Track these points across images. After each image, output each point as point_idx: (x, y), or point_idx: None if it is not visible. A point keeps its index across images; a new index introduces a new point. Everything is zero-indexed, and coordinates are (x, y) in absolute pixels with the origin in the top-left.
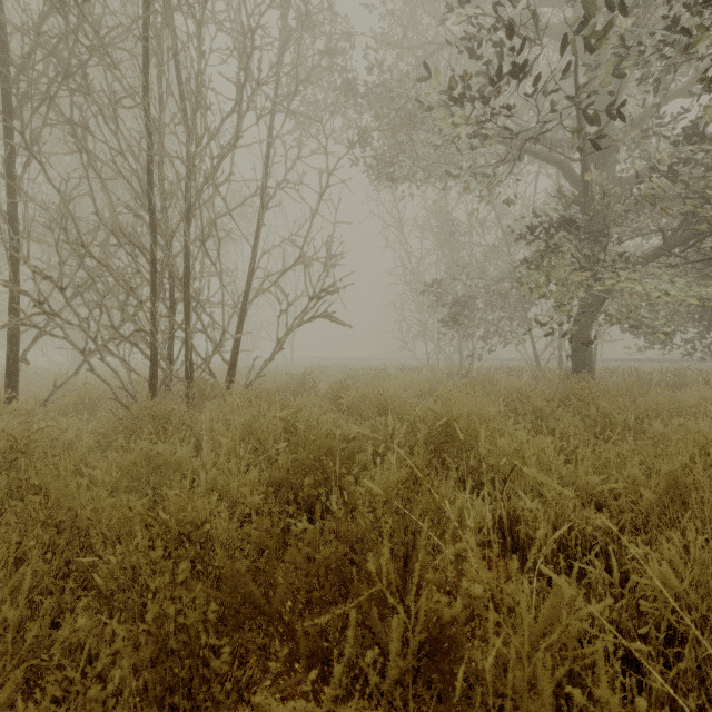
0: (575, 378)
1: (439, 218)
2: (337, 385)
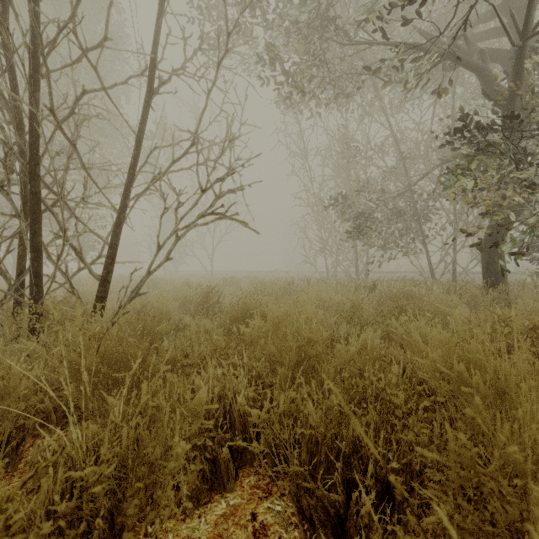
0: (494, 292)
1: (342, 142)
2: (242, 302)
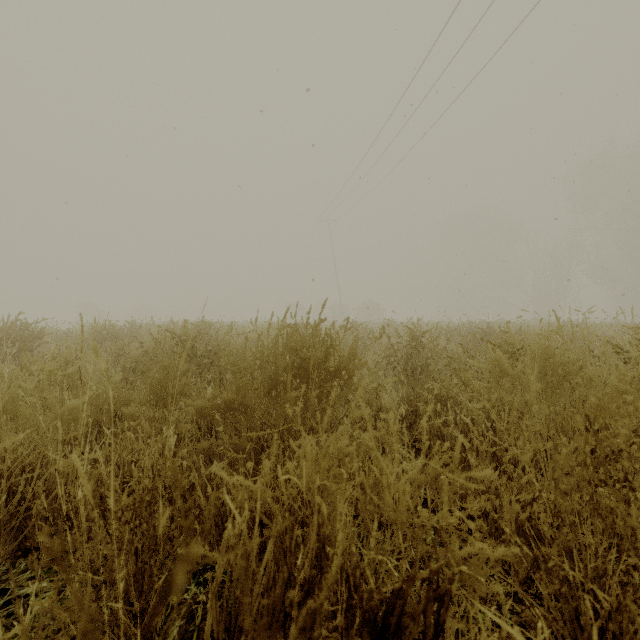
0: None
1: None
2: None
